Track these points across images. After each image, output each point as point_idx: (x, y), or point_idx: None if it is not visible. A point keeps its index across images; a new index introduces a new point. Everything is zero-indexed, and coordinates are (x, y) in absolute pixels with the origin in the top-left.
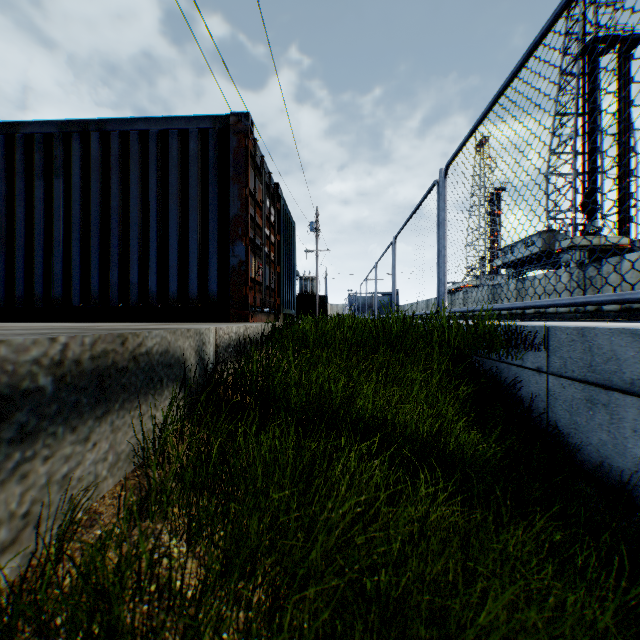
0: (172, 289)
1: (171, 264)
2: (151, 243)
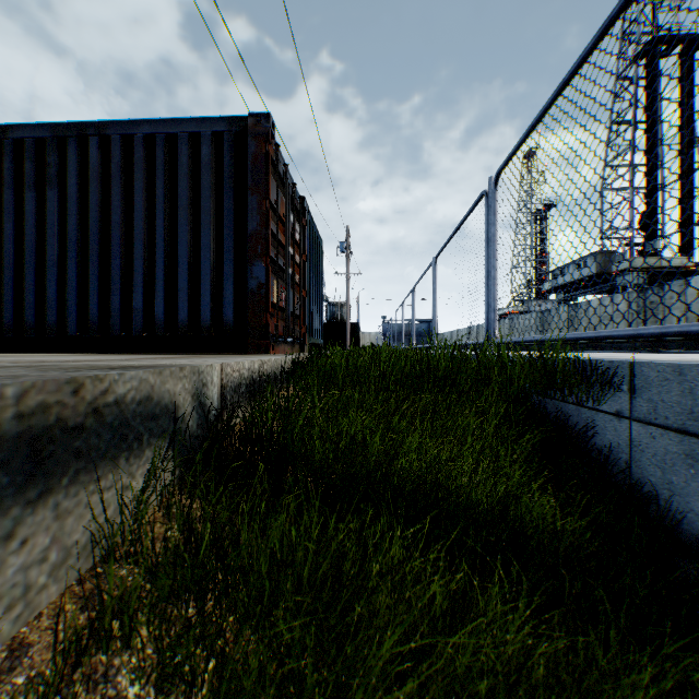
0: (182, 316)
1: (180, 287)
2: (158, 263)
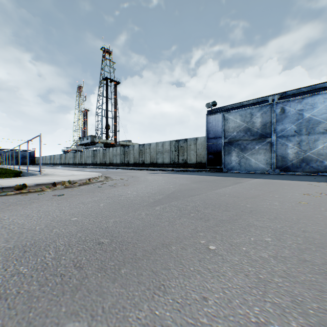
0: None
1: None
2: None
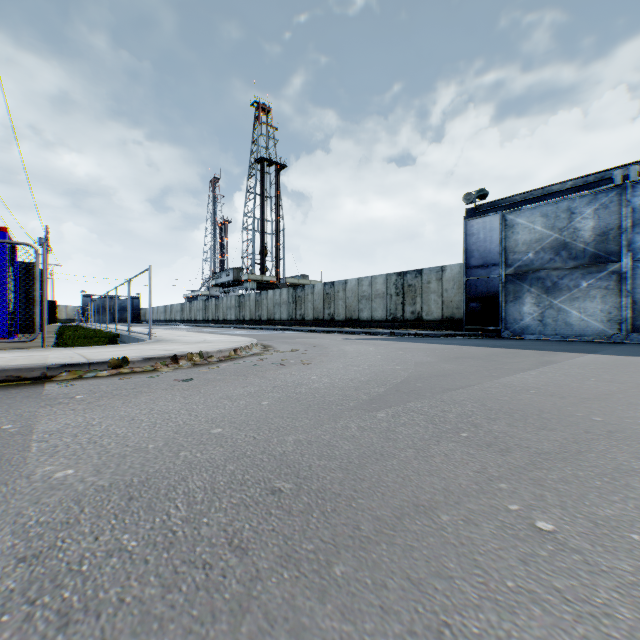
0: None
1: None
2: None
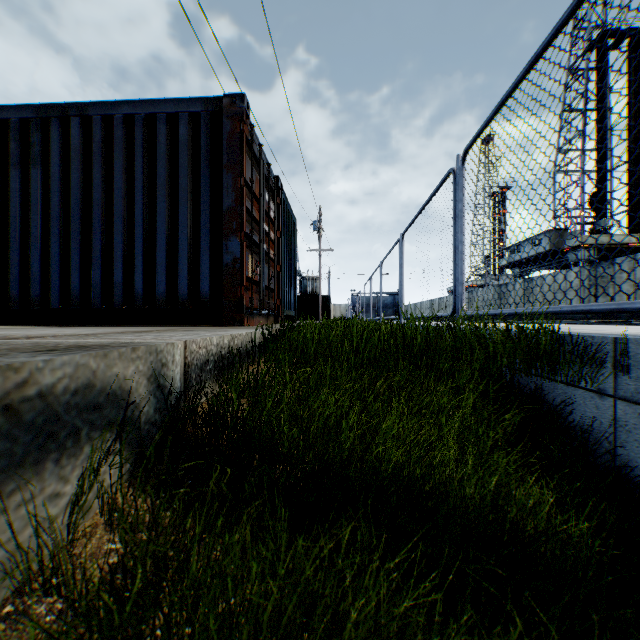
0: (160, 289)
1: (159, 262)
2: (137, 239)
